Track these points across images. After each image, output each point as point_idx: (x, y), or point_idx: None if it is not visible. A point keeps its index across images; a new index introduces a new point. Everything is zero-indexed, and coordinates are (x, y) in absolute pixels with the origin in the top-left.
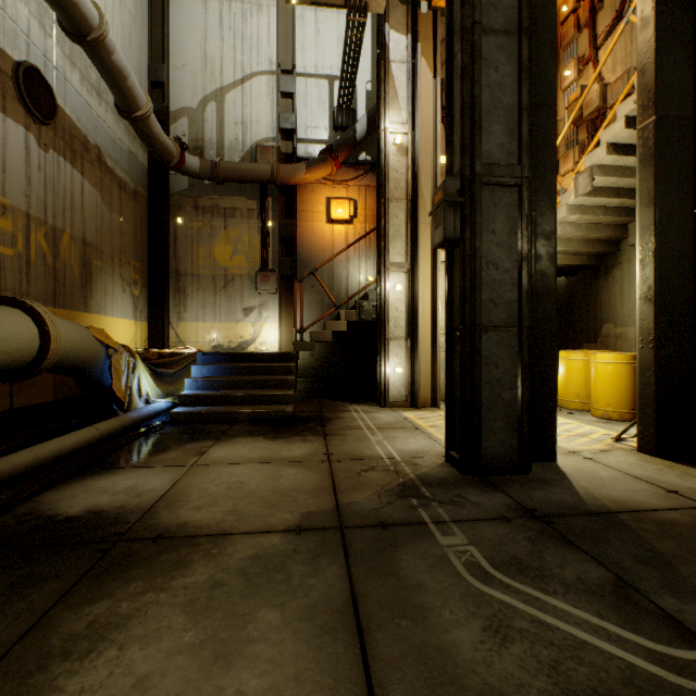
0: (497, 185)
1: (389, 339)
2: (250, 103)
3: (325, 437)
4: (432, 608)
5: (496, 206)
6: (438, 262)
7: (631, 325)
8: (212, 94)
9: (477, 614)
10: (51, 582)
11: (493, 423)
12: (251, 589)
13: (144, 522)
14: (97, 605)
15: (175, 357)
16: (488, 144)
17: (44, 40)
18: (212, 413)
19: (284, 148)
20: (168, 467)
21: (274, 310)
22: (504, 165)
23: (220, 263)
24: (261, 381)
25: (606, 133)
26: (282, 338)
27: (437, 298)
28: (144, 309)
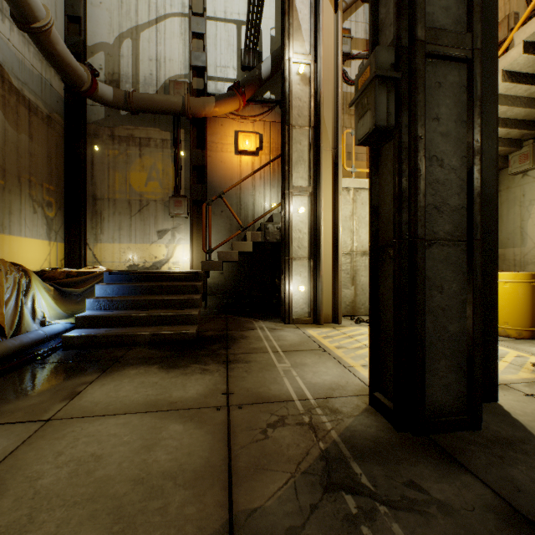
0: (442, 58)
1: (293, 259)
2: (164, 42)
3: (227, 365)
4: None
5: (440, 85)
6: (339, 186)
7: (510, 247)
8: (128, 31)
9: None
10: None
11: (436, 364)
12: None
13: None
14: None
15: (83, 276)
16: (431, 5)
17: None
18: (109, 336)
19: (195, 84)
20: (12, 424)
21: (186, 233)
22: (451, 32)
23: (135, 189)
24: (166, 300)
25: (502, 60)
26: (193, 258)
27: (338, 220)
28: (60, 230)
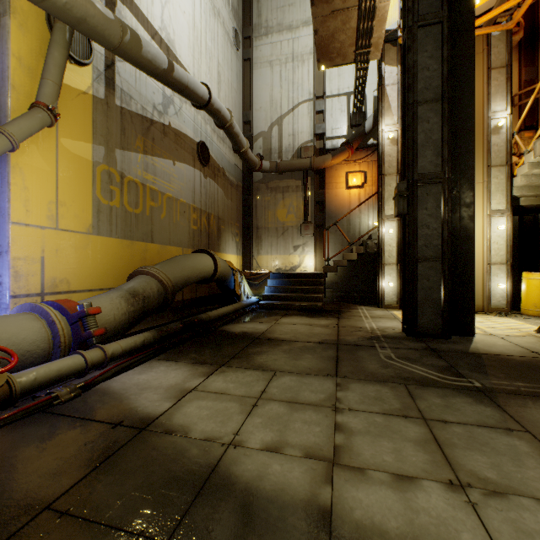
0: (428, 184)
1: (385, 265)
2: (297, 122)
3: (338, 319)
4: (364, 361)
5: (428, 194)
6: None
7: None
8: (275, 121)
9: (380, 364)
10: (241, 343)
11: (425, 310)
12: (302, 351)
13: (262, 336)
14: (257, 348)
15: (258, 275)
16: (423, 162)
17: (205, 127)
18: (279, 304)
19: (318, 145)
20: (264, 323)
21: (312, 247)
22: (432, 173)
23: (280, 220)
24: (304, 288)
25: None
26: (316, 264)
27: None
28: (240, 249)
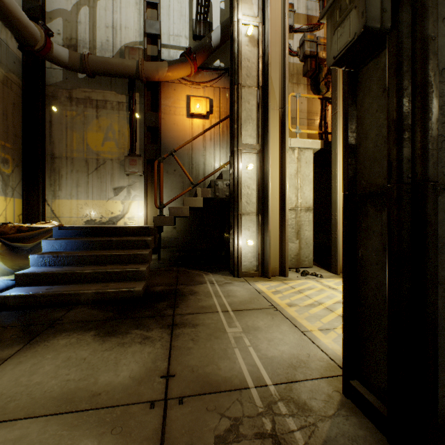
0: None
1: (242, 214)
2: (120, 11)
3: (172, 331)
4: None
5: None
6: (286, 144)
7: None
8: None
9: None
10: None
11: None
12: None
13: None
14: None
15: (34, 231)
16: None
17: None
18: (48, 296)
19: (150, 51)
20: None
21: (141, 190)
22: None
23: (92, 148)
24: (114, 256)
25: None
26: (148, 214)
27: (285, 177)
28: (17, 187)
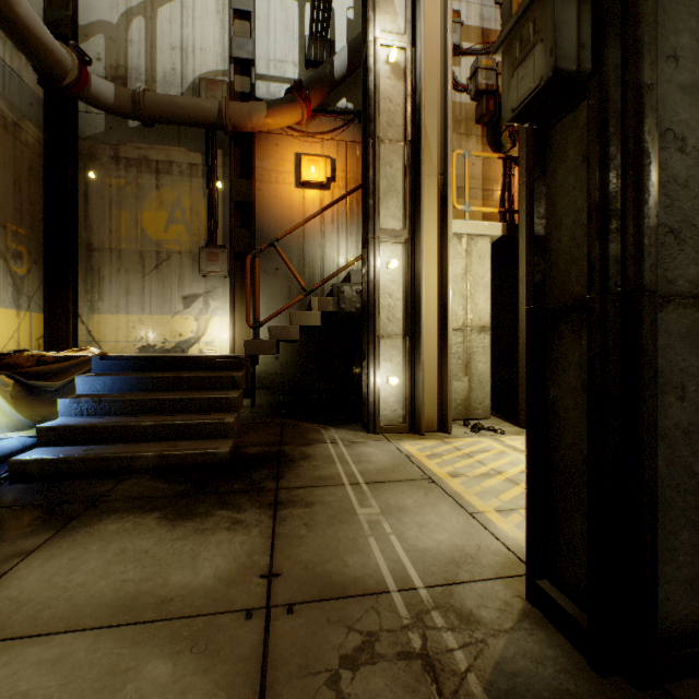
0: None
1: (380, 337)
2: (193, 23)
3: (275, 512)
4: None
5: None
6: (449, 229)
7: None
8: (139, 6)
9: None
10: None
11: (673, 539)
12: None
13: None
14: None
15: (62, 363)
16: None
17: None
18: (88, 460)
19: (238, 85)
20: None
21: (225, 299)
22: None
23: (150, 235)
24: (185, 400)
25: None
26: (236, 337)
27: (447, 279)
28: (35, 295)
